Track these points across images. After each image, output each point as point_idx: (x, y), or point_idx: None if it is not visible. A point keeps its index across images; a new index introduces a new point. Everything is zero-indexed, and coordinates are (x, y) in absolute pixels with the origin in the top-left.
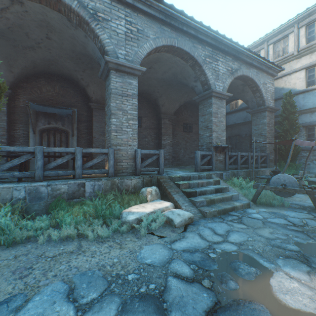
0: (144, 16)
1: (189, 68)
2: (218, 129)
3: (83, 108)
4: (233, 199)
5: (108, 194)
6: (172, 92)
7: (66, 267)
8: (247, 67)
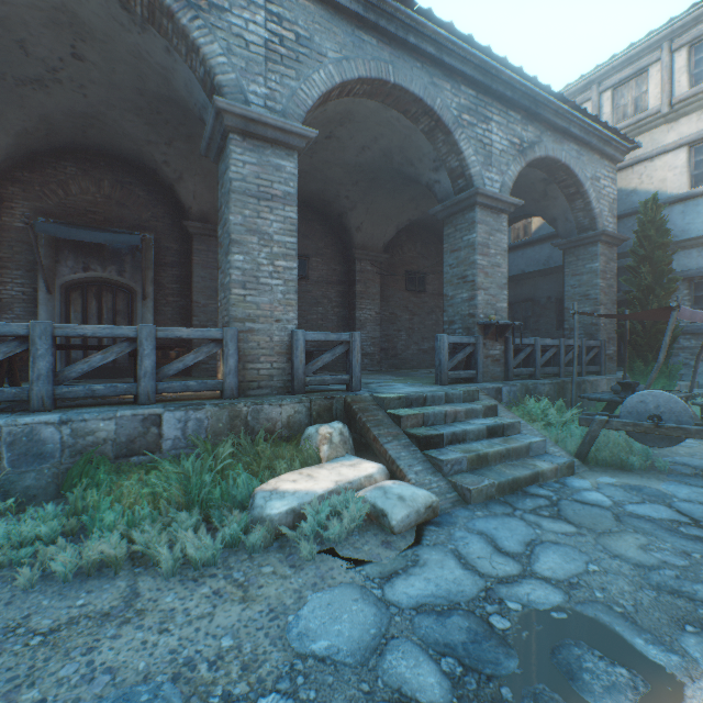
0: (313, 4)
1: (421, 139)
2: (490, 282)
3: (169, 233)
4: (533, 453)
5: (221, 445)
6: (379, 198)
7: (80, 671)
8: (555, 139)
